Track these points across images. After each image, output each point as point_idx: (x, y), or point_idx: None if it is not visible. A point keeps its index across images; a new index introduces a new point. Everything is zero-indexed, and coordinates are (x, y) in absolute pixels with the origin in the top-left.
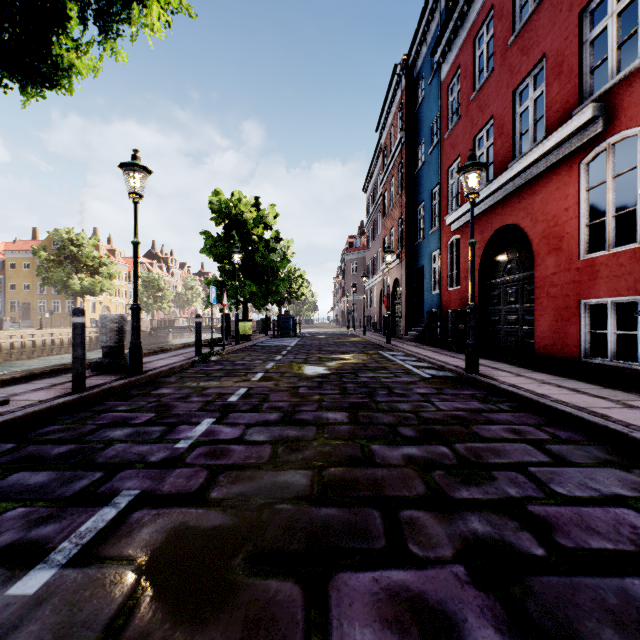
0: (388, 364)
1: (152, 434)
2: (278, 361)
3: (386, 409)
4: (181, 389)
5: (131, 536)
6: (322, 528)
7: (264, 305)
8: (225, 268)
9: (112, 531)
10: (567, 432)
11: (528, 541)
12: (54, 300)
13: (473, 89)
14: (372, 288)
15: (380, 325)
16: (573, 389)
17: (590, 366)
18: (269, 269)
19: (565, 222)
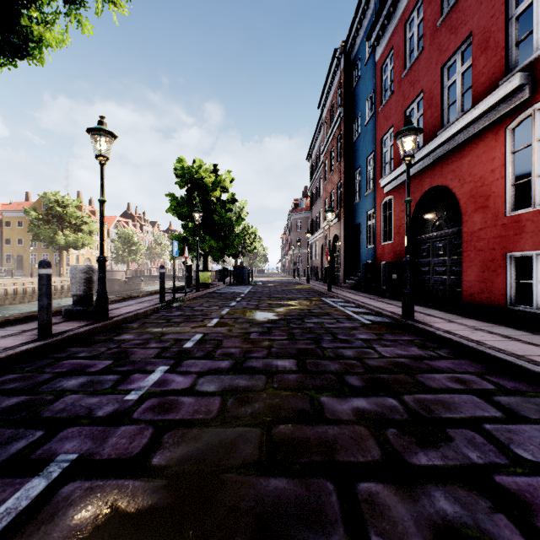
0: (330, 310)
1: (105, 384)
2: (232, 307)
3: (332, 356)
4: (142, 335)
5: (53, 521)
6: (271, 509)
7: (221, 257)
8: (188, 225)
9: (33, 513)
10: (510, 381)
11: (508, 529)
12: (43, 253)
13: (405, 67)
14: (314, 243)
15: (321, 274)
16: (505, 335)
17: (516, 313)
18: (226, 226)
19: (491, 182)
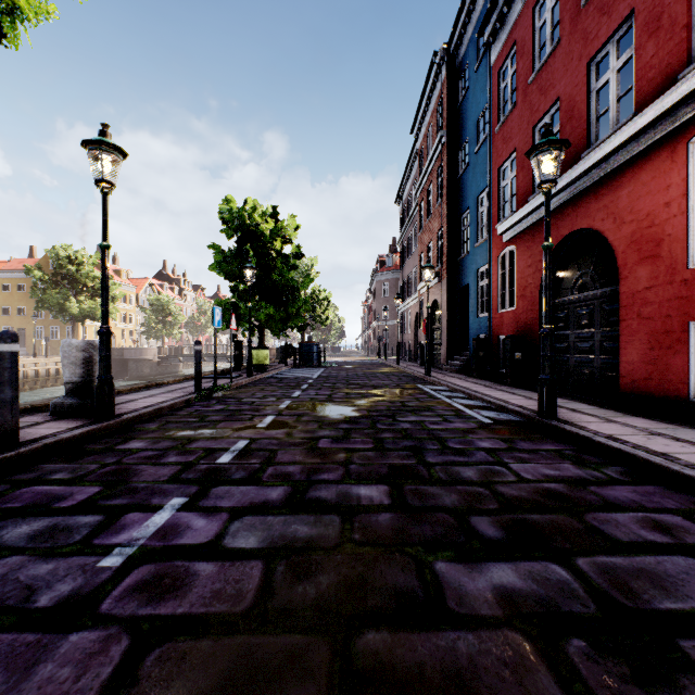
0: (432, 403)
1: (74, 533)
2: (296, 398)
3: (444, 478)
4: (158, 442)
5: None
6: None
7: (283, 330)
8: (238, 288)
9: None
10: None
11: None
12: (52, 325)
13: (532, 69)
14: (406, 312)
15: (415, 353)
16: None
17: None
18: (289, 289)
19: (665, 221)
